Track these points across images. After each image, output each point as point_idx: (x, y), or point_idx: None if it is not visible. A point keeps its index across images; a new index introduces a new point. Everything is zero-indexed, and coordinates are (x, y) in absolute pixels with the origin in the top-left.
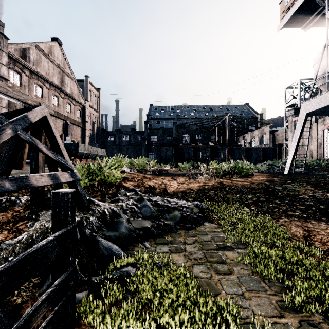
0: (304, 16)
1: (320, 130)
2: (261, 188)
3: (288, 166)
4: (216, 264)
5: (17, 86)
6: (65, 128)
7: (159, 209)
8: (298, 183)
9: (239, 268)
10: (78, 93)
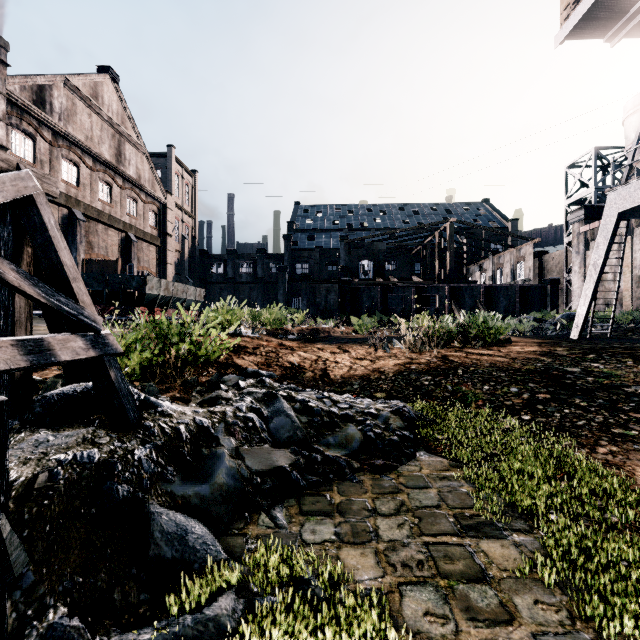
0: (610, 15)
1: (639, 251)
2: (534, 371)
3: (578, 322)
4: (465, 584)
5: (26, 161)
6: (125, 247)
7: (312, 421)
8: (615, 360)
9: (530, 600)
10: (152, 178)
